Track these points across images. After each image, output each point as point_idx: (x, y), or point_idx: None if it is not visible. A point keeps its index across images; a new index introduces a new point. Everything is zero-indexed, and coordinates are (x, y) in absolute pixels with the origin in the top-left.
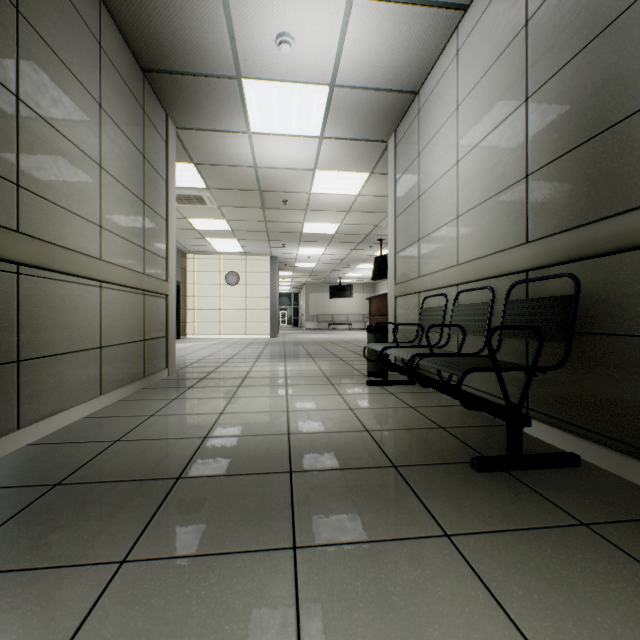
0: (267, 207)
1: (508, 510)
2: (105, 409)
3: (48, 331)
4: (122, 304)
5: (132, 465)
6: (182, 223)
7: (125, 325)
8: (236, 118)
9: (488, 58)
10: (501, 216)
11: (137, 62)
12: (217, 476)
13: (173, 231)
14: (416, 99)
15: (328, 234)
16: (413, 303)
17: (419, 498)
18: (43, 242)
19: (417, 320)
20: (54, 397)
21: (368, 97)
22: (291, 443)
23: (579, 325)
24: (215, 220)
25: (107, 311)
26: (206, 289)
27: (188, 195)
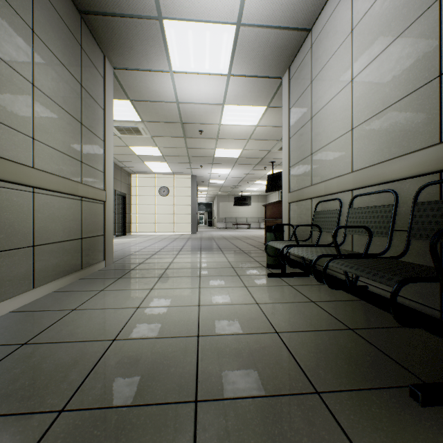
0: (188, 136)
1: None
2: (36, 301)
3: None
4: (58, 208)
5: (19, 385)
6: (125, 150)
7: (61, 226)
8: (160, 58)
9: None
10: (405, 120)
11: (74, 4)
12: (108, 408)
13: (110, 150)
14: (309, 36)
15: (233, 158)
16: (306, 207)
17: None
18: None
19: (310, 221)
20: None
21: (268, 35)
22: (199, 350)
23: None
24: (149, 147)
25: (41, 214)
26: (145, 199)
27: (128, 127)
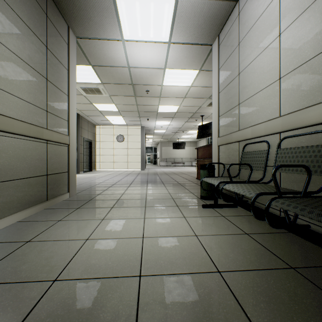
0: (137, 95)
1: None
2: None
3: None
4: (23, 149)
5: None
6: (90, 106)
7: (26, 164)
8: (113, 28)
9: None
10: None
11: None
12: None
13: (73, 103)
14: (236, 6)
15: (172, 112)
16: (233, 149)
17: None
18: None
19: (237, 161)
20: None
21: (202, 5)
22: (140, 297)
23: None
24: (108, 104)
25: (5, 154)
26: (106, 144)
27: (91, 88)
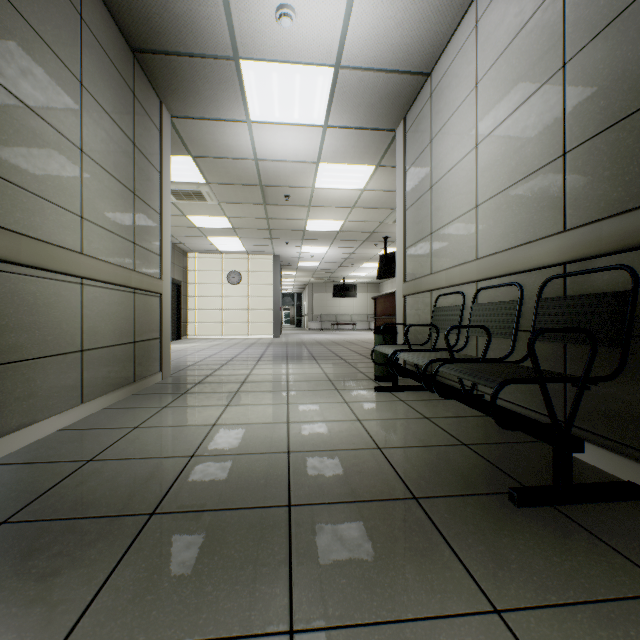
0: (269, 203)
1: (570, 568)
2: (86, 419)
3: (14, 333)
4: (108, 303)
5: (100, 494)
6: (182, 220)
7: (112, 326)
8: (234, 105)
9: (514, 24)
10: (531, 202)
11: (126, 41)
12: (199, 511)
13: (168, 226)
14: (428, 81)
15: (332, 232)
16: (424, 302)
17: (451, 547)
18: (6, 231)
19: (429, 320)
20: (22, 408)
21: (376, 80)
22: (291, 464)
23: (636, 327)
24: (216, 217)
25: (90, 311)
26: (208, 289)
27: (187, 190)
